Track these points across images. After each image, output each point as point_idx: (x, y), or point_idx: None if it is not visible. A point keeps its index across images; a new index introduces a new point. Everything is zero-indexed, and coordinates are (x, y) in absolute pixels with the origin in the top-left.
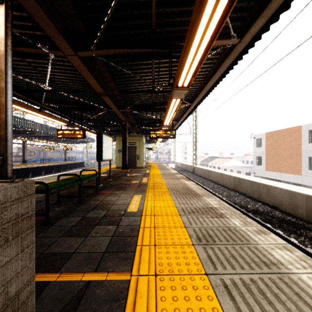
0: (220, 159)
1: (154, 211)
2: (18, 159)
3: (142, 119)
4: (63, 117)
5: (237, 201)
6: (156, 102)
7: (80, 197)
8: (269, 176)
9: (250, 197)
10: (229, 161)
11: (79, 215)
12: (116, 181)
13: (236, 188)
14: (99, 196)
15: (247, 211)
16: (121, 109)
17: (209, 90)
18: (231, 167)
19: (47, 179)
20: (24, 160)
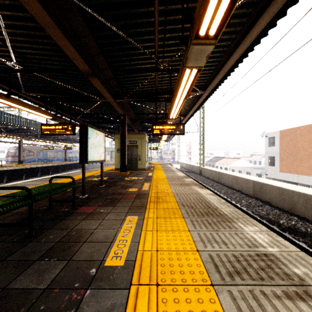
0: (227, 159)
1: (157, 268)
2: (16, 159)
3: (144, 113)
4: (54, 112)
5: (262, 212)
6: (160, 90)
7: (31, 226)
8: (284, 178)
9: (277, 207)
10: (237, 161)
11: (1, 279)
12: (109, 189)
13: (257, 195)
14: (72, 218)
15: (281, 229)
16: (117, 99)
17: (231, 69)
18: (239, 168)
19: (25, 184)
20: (19, 160)
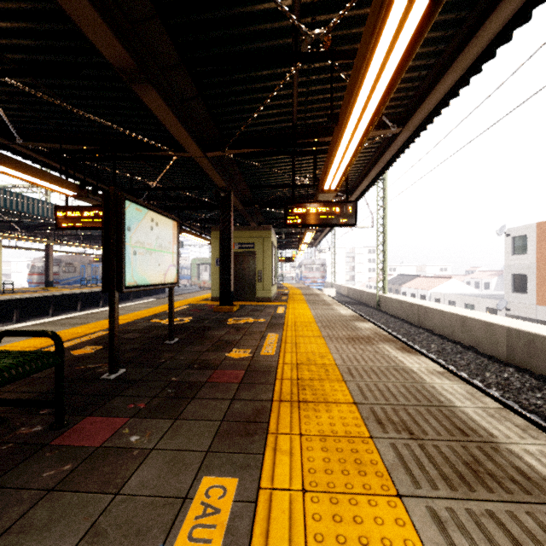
0: (425, 280)
1: None
2: None
3: (268, 186)
4: (93, 187)
5: None
6: (302, 128)
7: None
8: None
9: None
10: (445, 284)
11: None
12: (185, 349)
13: (518, 360)
14: (23, 477)
15: None
16: (209, 151)
17: (484, 54)
18: (451, 297)
19: None
20: (48, 280)
